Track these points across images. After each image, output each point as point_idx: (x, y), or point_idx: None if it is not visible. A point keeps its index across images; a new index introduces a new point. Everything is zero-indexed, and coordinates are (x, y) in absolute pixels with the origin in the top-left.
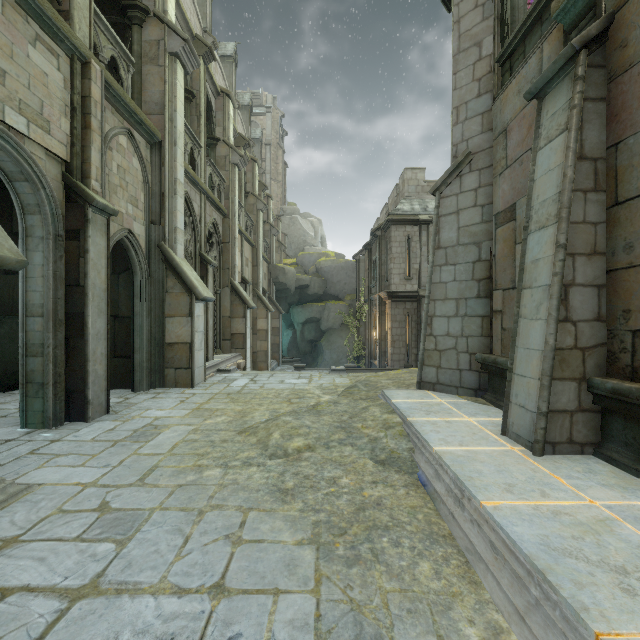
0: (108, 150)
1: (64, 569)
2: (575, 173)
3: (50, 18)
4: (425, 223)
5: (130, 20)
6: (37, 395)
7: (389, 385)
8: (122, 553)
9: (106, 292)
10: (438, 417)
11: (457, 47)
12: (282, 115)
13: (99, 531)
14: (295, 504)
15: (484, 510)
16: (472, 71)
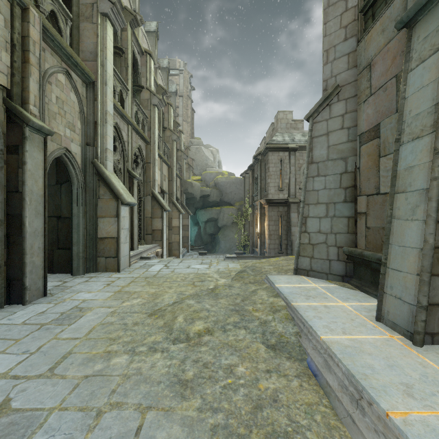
0: (48, 84)
1: None
2: None
3: None
4: (293, 150)
5: None
6: None
7: (271, 270)
8: None
9: (43, 197)
10: (317, 302)
11: (327, 2)
12: (191, 76)
13: None
14: (194, 400)
15: (392, 423)
16: (339, 20)
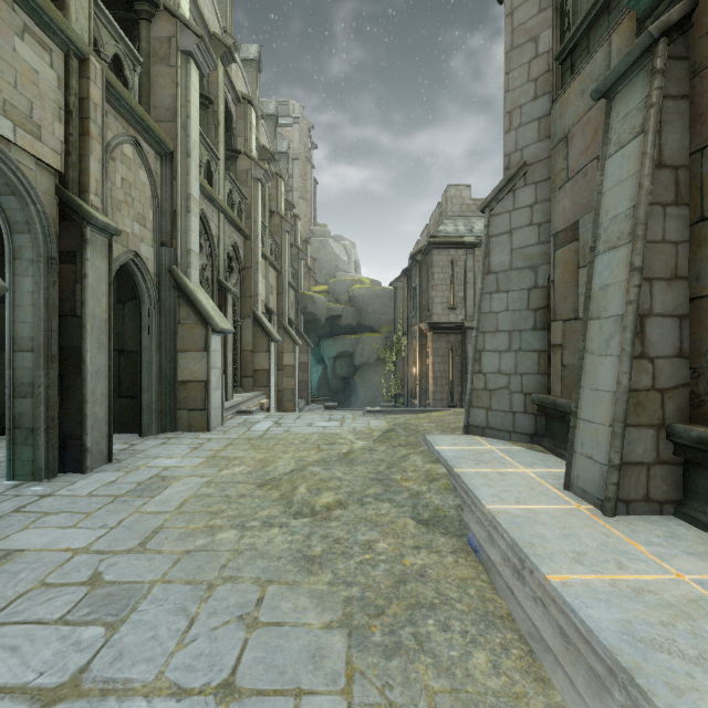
0: (111, 161)
1: (40, 662)
2: (653, 183)
3: (41, 6)
4: (471, 246)
5: (137, 14)
6: (26, 442)
7: (432, 429)
8: (112, 640)
9: (107, 323)
10: (489, 468)
11: (510, 43)
12: (311, 126)
13: (87, 611)
14: (323, 575)
15: (550, 586)
16: (527, 70)
